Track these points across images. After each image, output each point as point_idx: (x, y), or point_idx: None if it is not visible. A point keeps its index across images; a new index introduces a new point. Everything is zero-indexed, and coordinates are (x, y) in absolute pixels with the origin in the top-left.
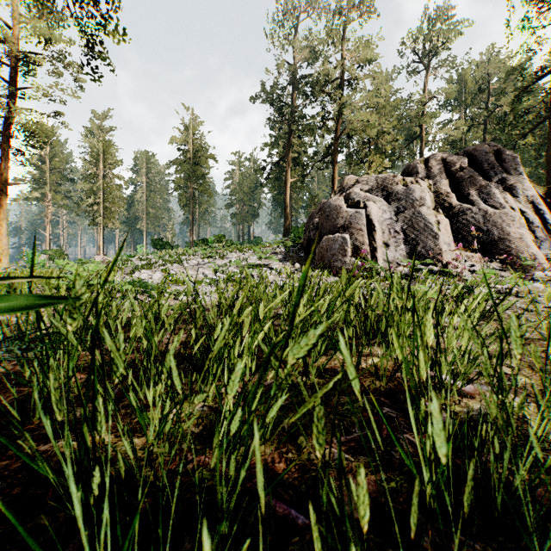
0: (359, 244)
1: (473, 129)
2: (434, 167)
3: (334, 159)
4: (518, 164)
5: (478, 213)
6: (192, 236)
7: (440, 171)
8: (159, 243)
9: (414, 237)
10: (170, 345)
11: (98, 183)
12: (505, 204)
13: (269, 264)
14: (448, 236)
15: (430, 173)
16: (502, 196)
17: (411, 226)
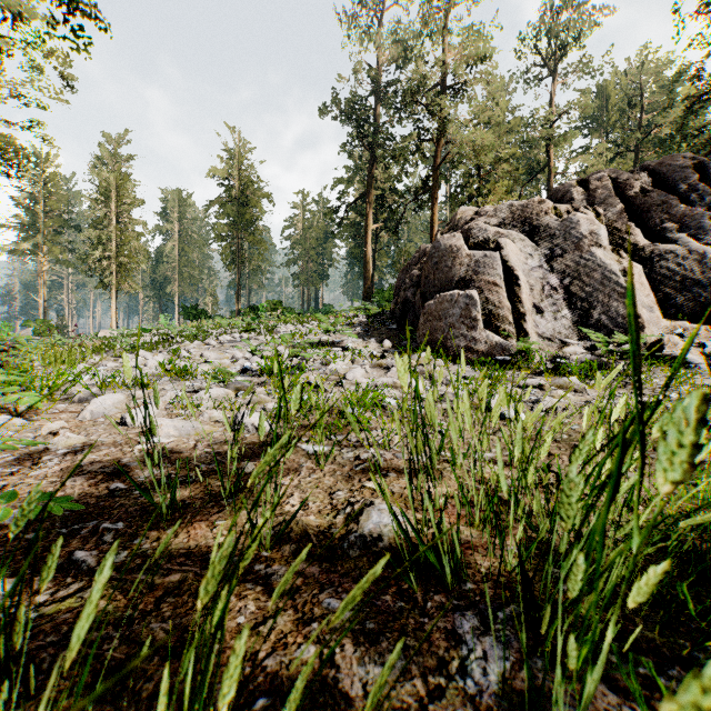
0: (493, 309)
1: (619, 159)
2: (599, 190)
3: (433, 196)
4: None
5: (686, 257)
6: (239, 303)
7: (609, 196)
8: (192, 312)
9: (585, 296)
10: None
11: (109, 230)
12: None
13: (341, 342)
14: (645, 294)
15: (593, 199)
16: None
17: (577, 279)
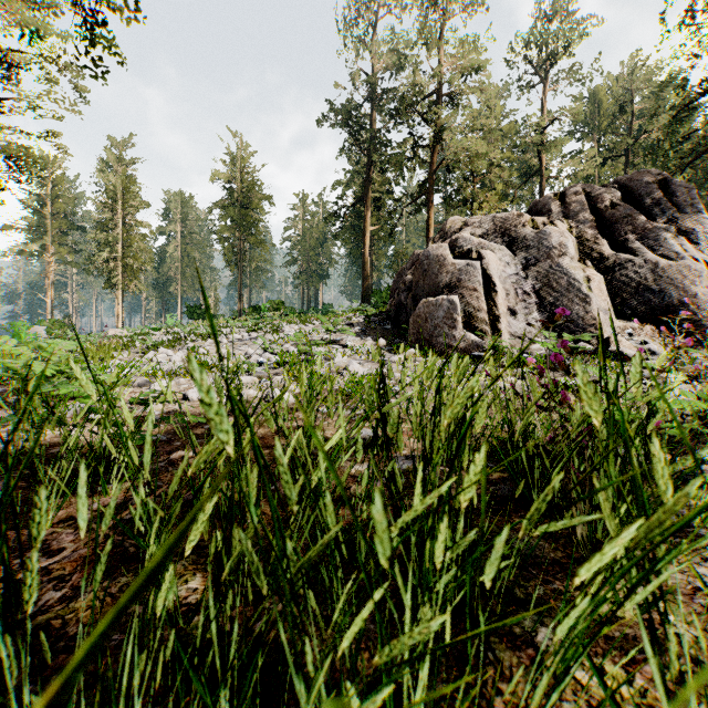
0: (473, 311)
1: (611, 163)
2: (574, 203)
3: (429, 200)
4: (695, 199)
5: (643, 266)
6: (241, 302)
7: (583, 209)
8: (196, 311)
9: (553, 300)
10: (52, 571)
11: (115, 232)
12: (683, 253)
13: (341, 340)
14: (603, 299)
15: (568, 212)
16: (676, 243)
17: (547, 285)
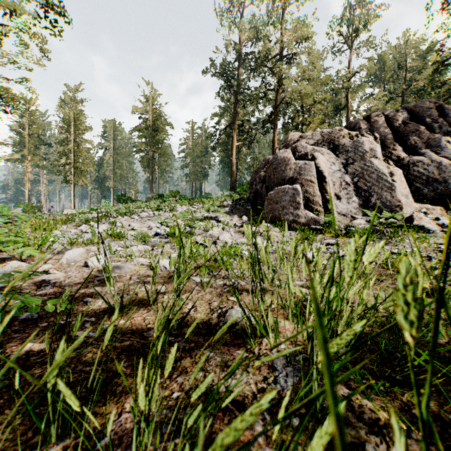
0: (310, 196)
1: (392, 101)
2: (377, 122)
3: (274, 125)
4: None
5: (429, 164)
6: (151, 192)
7: (383, 126)
8: (122, 198)
9: (367, 188)
10: None
11: (69, 146)
12: None
13: (216, 217)
14: (404, 187)
15: (373, 128)
16: None
17: (362, 178)
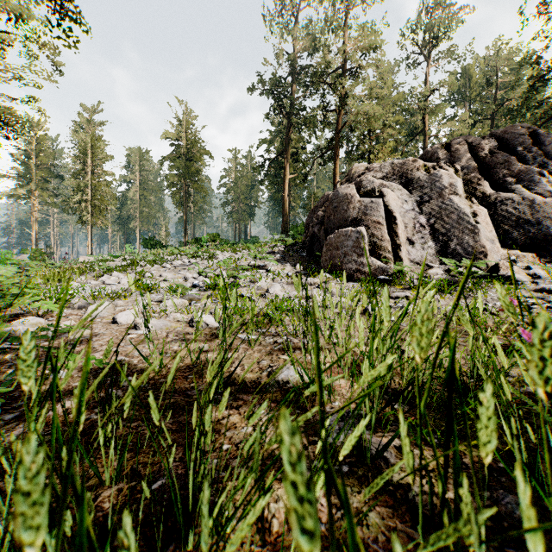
0: (377, 241)
1: (479, 124)
2: (458, 151)
3: (335, 153)
4: None
5: (521, 202)
6: (186, 235)
7: (466, 156)
8: (150, 242)
9: (445, 231)
10: None
11: (86, 179)
12: None
13: (264, 265)
14: (489, 230)
15: (454, 158)
16: (548, 183)
17: (439, 219)
